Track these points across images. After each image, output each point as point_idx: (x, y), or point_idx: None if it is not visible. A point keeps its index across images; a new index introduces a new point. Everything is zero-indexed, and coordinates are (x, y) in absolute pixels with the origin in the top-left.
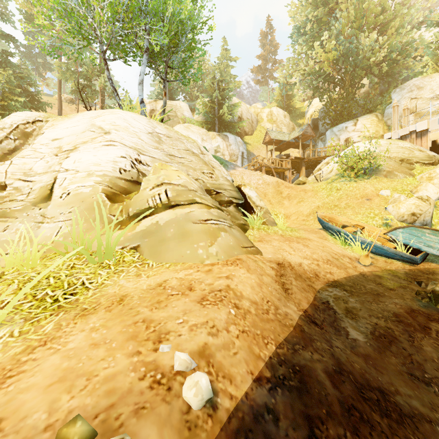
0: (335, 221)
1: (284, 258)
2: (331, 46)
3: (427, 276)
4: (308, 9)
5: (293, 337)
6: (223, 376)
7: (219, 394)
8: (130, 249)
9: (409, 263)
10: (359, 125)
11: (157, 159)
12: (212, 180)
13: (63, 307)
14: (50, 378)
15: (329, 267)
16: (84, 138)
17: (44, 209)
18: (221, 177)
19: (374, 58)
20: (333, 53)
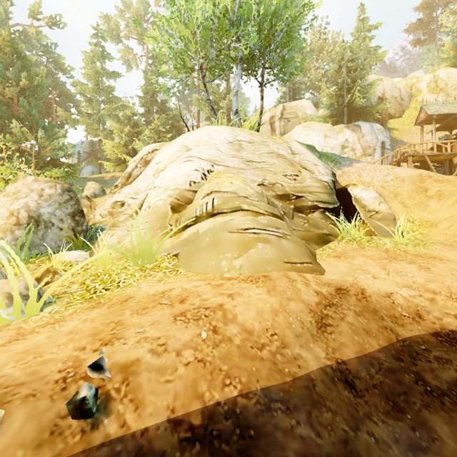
0: None
1: (355, 282)
2: None
3: None
4: None
5: (281, 390)
6: (131, 399)
7: (111, 415)
8: (173, 256)
9: None
10: None
11: (231, 167)
12: (294, 183)
13: (92, 298)
14: (24, 348)
15: None
16: (172, 158)
17: (134, 220)
18: (308, 178)
19: None
20: None
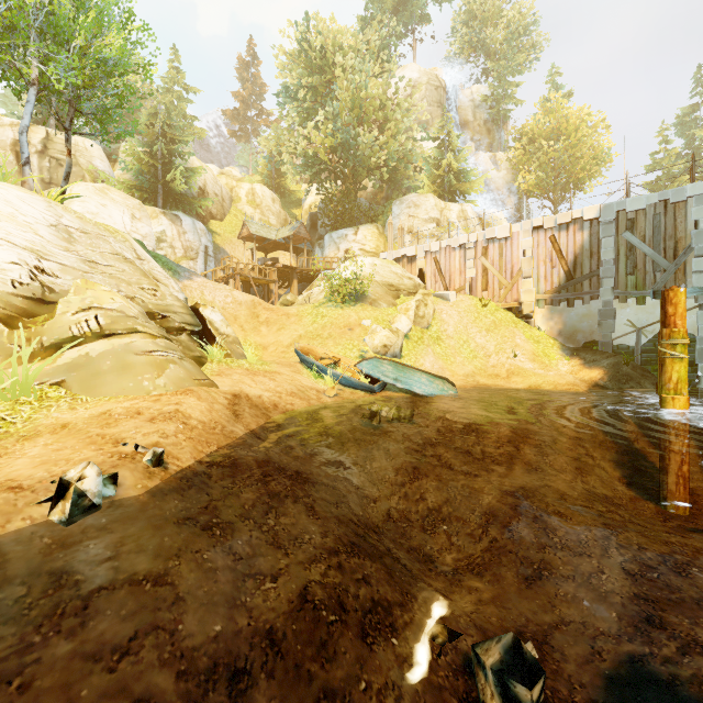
0: (315, 353)
1: (242, 390)
2: (328, 129)
3: (380, 402)
4: (302, 65)
5: (234, 443)
6: (172, 457)
7: (169, 464)
8: (51, 385)
9: (370, 392)
10: (360, 235)
11: (70, 267)
12: (156, 300)
13: None
14: (32, 465)
15: (292, 399)
16: None
17: None
18: (169, 295)
19: (374, 159)
20: (330, 139)
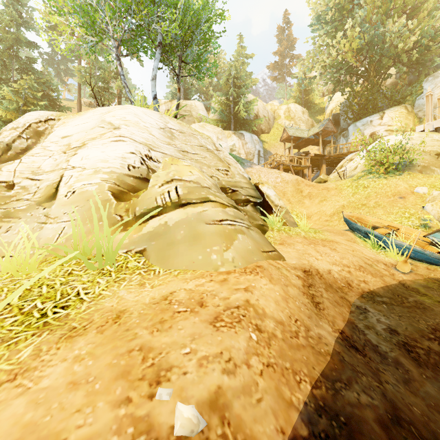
0: (364, 222)
1: (310, 264)
2: (355, 34)
3: None
4: None
5: (331, 370)
6: None
7: None
8: (136, 253)
9: None
10: (385, 118)
11: (169, 155)
12: (227, 178)
13: (49, 325)
14: None
15: (362, 275)
16: (92, 135)
17: (48, 209)
18: (237, 174)
19: (403, 45)
20: (356, 42)
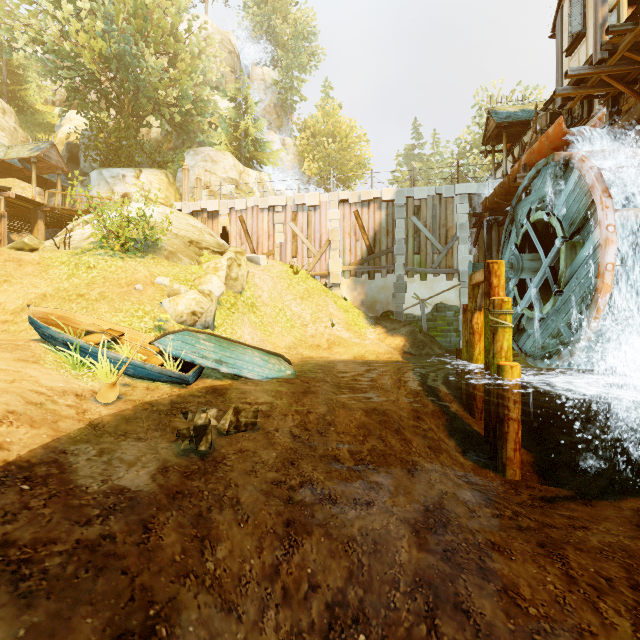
0: (73, 324)
1: None
2: (96, 27)
3: (199, 399)
4: None
5: None
6: None
7: None
8: None
9: (180, 384)
10: (143, 179)
11: None
12: None
13: None
14: None
15: (4, 432)
16: None
17: None
18: None
19: (163, 92)
20: (99, 43)
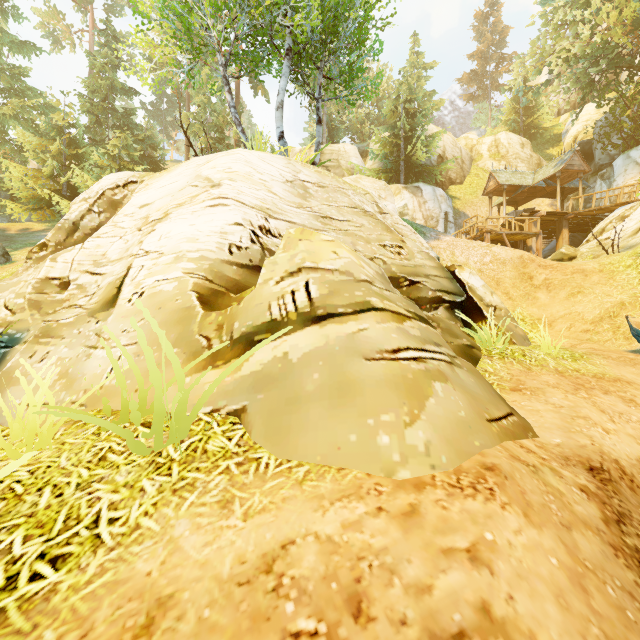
0: None
1: (599, 448)
2: None
3: None
4: None
5: None
6: None
7: None
8: (228, 414)
9: None
10: None
11: (299, 225)
12: (400, 259)
13: (1, 625)
14: None
15: None
16: (180, 199)
17: (103, 322)
18: (417, 252)
19: None
20: (632, 7)
